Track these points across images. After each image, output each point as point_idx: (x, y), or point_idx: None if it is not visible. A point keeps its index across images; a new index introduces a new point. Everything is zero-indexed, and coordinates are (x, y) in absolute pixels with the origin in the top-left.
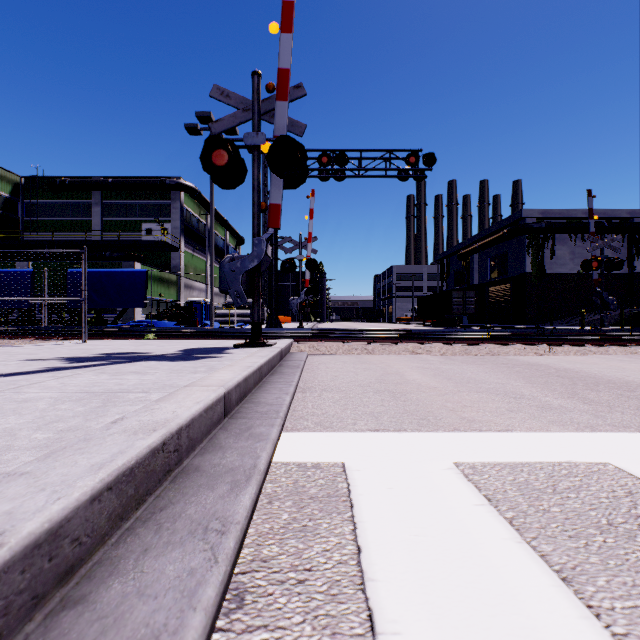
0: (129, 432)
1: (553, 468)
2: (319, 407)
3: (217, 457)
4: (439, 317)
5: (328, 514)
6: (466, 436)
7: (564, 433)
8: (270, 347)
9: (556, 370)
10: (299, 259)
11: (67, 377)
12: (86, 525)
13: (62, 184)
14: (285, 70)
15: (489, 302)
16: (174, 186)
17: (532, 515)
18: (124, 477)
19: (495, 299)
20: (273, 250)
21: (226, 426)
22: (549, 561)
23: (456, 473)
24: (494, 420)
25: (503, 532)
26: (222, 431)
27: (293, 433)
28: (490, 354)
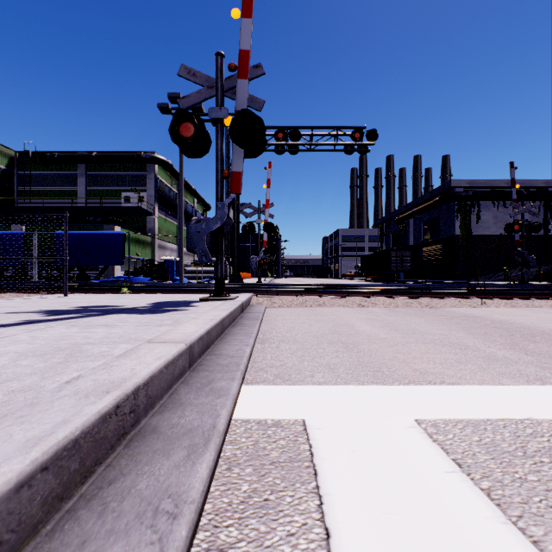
0: (80, 394)
1: (516, 426)
2: (277, 358)
3: (176, 416)
4: (379, 273)
5: (291, 484)
6: (422, 389)
7: (517, 386)
8: (232, 300)
9: (491, 321)
10: (258, 223)
11: (39, 330)
12: (9, 519)
13: (52, 158)
14: (245, 51)
15: (423, 260)
16: (149, 159)
17: (510, 485)
18: (65, 452)
19: (428, 258)
20: (235, 215)
21: (188, 380)
22: (545, 550)
23: (419, 432)
24: (446, 372)
25: (483, 509)
26: (183, 385)
27: (253, 386)
28: (429, 306)
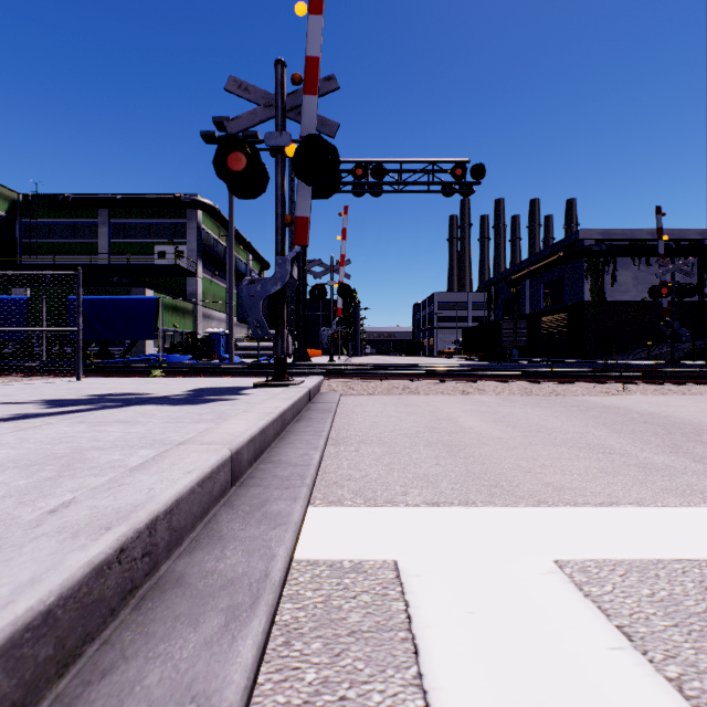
0: (67, 532)
1: (701, 571)
2: (357, 467)
3: (212, 557)
4: (487, 350)
5: (380, 670)
6: (559, 513)
7: (690, 508)
8: (296, 386)
9: (640, 414)
10: (330, 285)
11: (32, 428)
12: None
13: (65, 201)
14: (314, 58)
15: (542, 334)
16: (190, 204)
17: None
18: (28, 633)
19: (549, 330)
20: (301, 274)
21: (232, 500)
22: None
23: (563, 581)
24: (588, 487)
25: None
26: (225, 509)
27: (323, 508)
28: (554, 394)
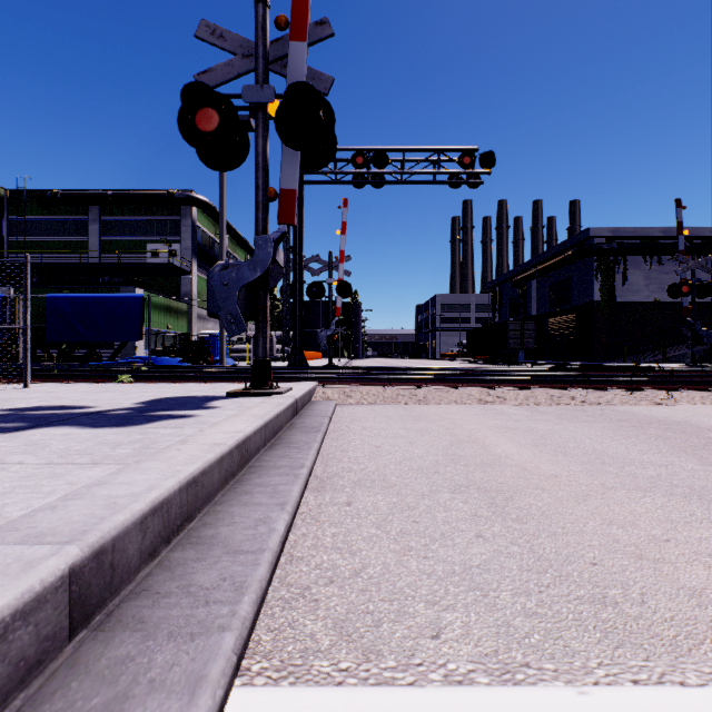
0: None
1: None
2: (347, 544)
3: None
4: (492, 353)
5: None
6: None
7: None
8: (279, 396)
9: None
10: (329, 282)
11: None
12: None
13: (53, 197)
14: None
15: (549, 335)
16: (184, 200)
17: None
18: None
19: (556, 332)
20: (297, 271)
21: (45, 695)
22: None
23: None
24: None
25: None
26: None
27: (264, 695)
28: (588, 403)
